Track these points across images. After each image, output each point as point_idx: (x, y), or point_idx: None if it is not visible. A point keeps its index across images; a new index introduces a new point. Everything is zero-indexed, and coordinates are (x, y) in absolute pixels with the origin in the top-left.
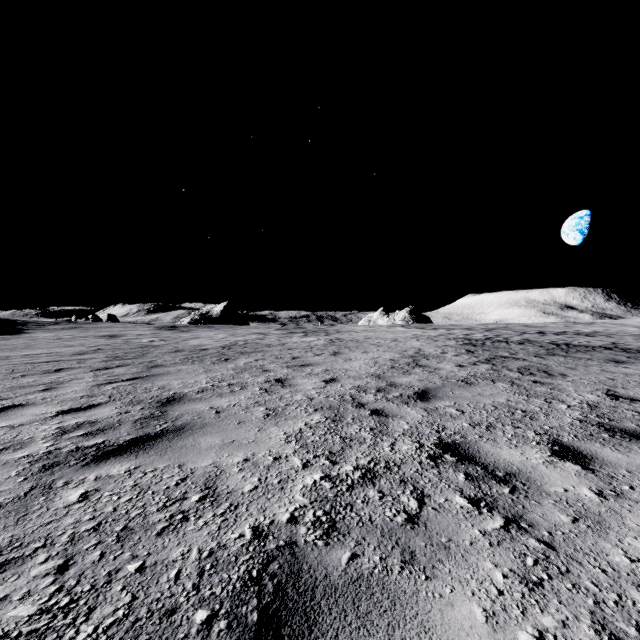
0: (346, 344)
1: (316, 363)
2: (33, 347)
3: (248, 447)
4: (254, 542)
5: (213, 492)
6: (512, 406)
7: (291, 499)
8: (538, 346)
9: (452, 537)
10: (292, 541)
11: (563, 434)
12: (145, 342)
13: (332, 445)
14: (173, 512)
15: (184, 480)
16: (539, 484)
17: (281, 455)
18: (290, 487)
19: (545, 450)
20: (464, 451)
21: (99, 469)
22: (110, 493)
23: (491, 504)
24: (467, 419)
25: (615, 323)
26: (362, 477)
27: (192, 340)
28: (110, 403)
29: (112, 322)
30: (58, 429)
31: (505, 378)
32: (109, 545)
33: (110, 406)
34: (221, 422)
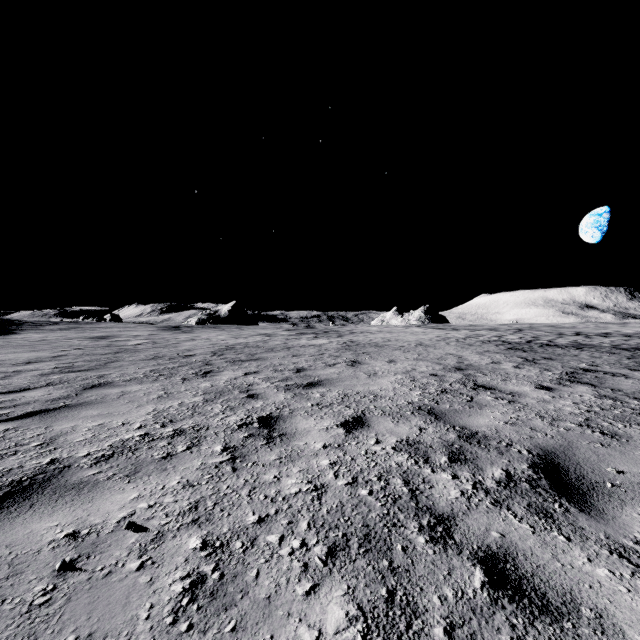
0: (364, 349)
1: (328, 381)
2: None
3: None
4: None
5: None
6: None
7: None
8: (607, 352)
9: None
10: None
11: None
12: (129, 345)
13: None
14: None
15: None
16: None
17: None
18: None
19: None
20: None
21: None
22: None
23: None
24: None
25: None
26: None
27: (185, 343)
28: None
29: (115, 322)
30: None
31: None
32: None
33: None
34: None
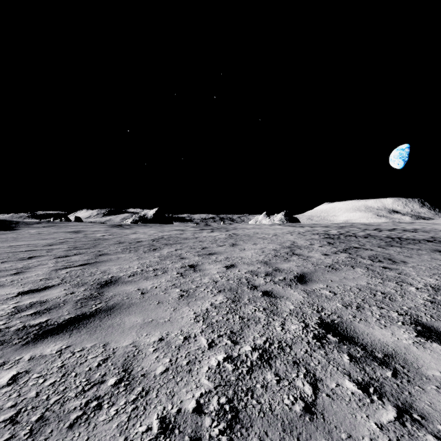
0: (241, 238)
1: (219, 252)
2: (18, 240)
3: (164, 326)
4: (160, 438)
5: (129, 374)
6: (372, 288)
7: (197, 383)
8: (379, 239)
9: (351, 432)
10: (197, 436)
11: (421, 314)
12: (98, 236)
13: (233, 324)
14: (89, 398)
15: (105, 361)
16: (416, 367)
17: (190, 334)
18: (197, 369)
19: (411, 330)
20: (343, 331)
21: (35, 348)
22: (38, 375)
23: (379, 390)
24: (339, 300)
25: (429, 223)
26: (260, 358)
27: (132, 235)
28: (61, 285)
29: (78, 222)
30: (14, 308)
31: (361, 264)
32: (20, 440)
33: (60, 288)
34: (144, 302)
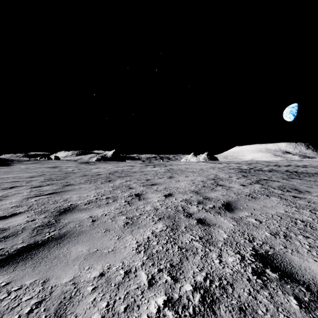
0: (176, 172)
1: (159, 183)
2: (9, 173)
3: (106, 258)
4: None
5: None
6: (291, 216)
7: None
8: (280, 173)
9: None
10: None
11: None
12: (69, 170)
13: (172, 256)
14: None
15: (39, 305)
16: None
17: (131, 268)
18: None
19: None
20: (280, 265)
21: None
22: None
23: None
24: (266, 228)
25: (313, 160)
26: (202, 302)
27: (94, 169)
28: (26, 212)
29: (57, 160)
30: None
31: (274, 194)
32: None
33: (25, 215)
34: (93, 230)
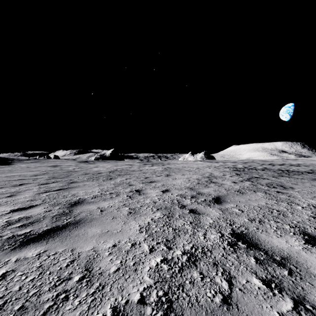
0: (173, 170)
1: (157, 181)
2: (13, 172)
3: (116, 236)
4: None
5: (89, 273)
6: (270, 207)
7: (141, 280)
8: (272, 171)
9: None
10: None
11: (307, 227)
12: (70, 169)
13: (167, 234)
14: (59, 291)
15: (72, 262)
16: (306, 267)
17: (136, 242)
18: (141, 269)
19: (300, 239)
20: (250, 239)
21: (20, 252)
22: (21, 273)
23: (279, 285)
24: (246, 216)
25: (308, 159)
26: (188, 260)
27: (94, 168)
28: (42, 205)
29: (56, 159)
30: (6, 222)
31: (261, 189)
32: None
33: (41, 206)
34: (102, 217)
